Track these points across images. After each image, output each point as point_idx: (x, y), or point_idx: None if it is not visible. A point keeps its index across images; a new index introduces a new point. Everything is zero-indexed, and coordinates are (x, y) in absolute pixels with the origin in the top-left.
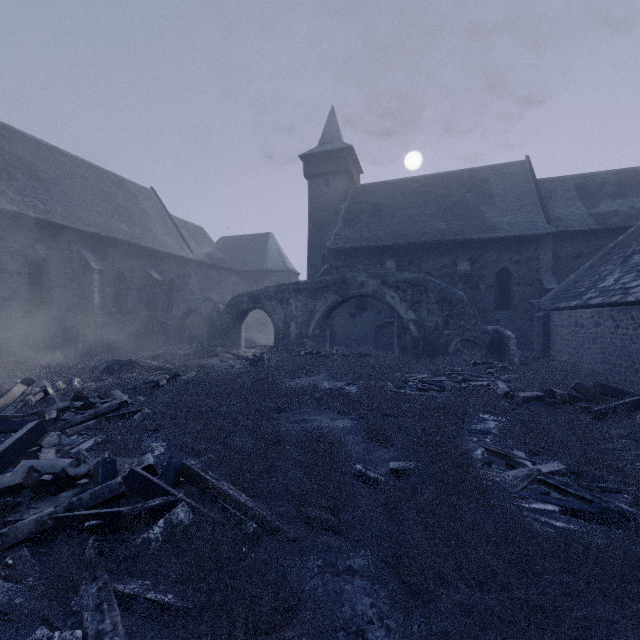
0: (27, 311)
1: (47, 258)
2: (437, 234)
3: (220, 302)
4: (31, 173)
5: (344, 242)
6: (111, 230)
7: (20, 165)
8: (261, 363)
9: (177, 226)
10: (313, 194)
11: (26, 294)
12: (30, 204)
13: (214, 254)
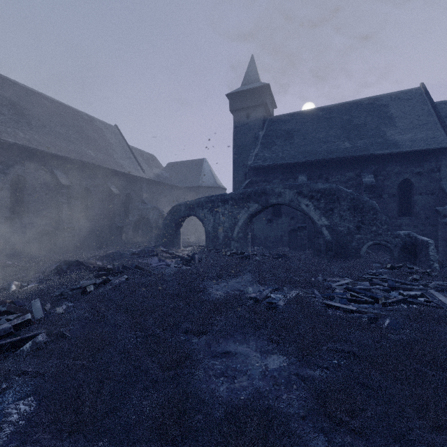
0: (8, 218)
1: (25, 176)
2: (343, 151)
3: (166, 211)
4: (16, 110)
5: (262, 161)
6: (79, 155)
7: (8, 104)
8: (192, 262)
9: (133, 153)
10: (237, 124)
11: (7, 204)
12: (12, 133)
13: (162, 174)
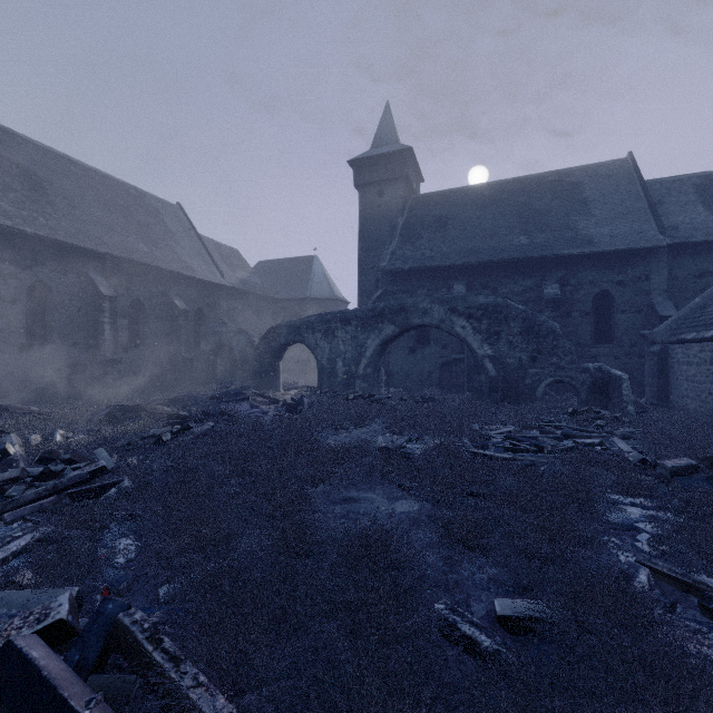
0: (24, 345)
1: (49, 282)
2: (517, 250)
3: (257, 335)
4: (33, 183)
5: (402, 262)
6: (127, 250)
7: (20, 174)
8: (300, 409)
9: (207, 247)
10: (364, 206)
11: (23, 325)
12: (28, 218)
13: (250, 280)
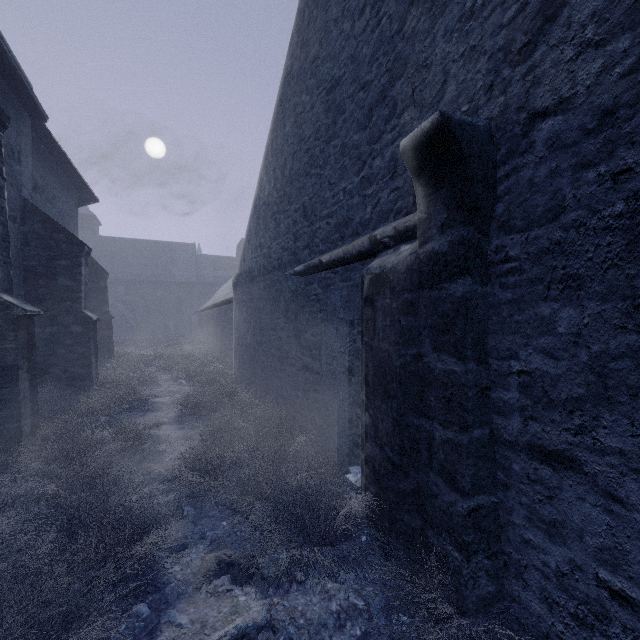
0: None
1: None
2: (147, 276)
3: None
4: None
5: None
6: None
7: None
8: None
9: None
10: None
11: None
12: None
13: None
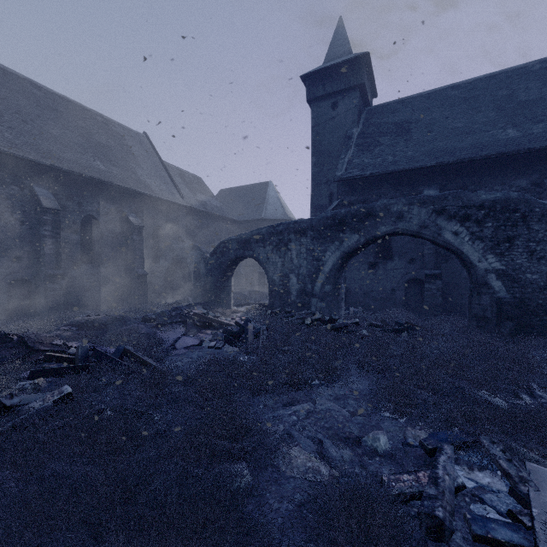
0: None
1: None
2: (506, 144)
3: None
4: None
5: (360, 170)
6: (79, 166)
7: None
8: (243, 338)
9: (168, 171)
10: (317, 121)
11: None
12: None
13: (209, 202)
